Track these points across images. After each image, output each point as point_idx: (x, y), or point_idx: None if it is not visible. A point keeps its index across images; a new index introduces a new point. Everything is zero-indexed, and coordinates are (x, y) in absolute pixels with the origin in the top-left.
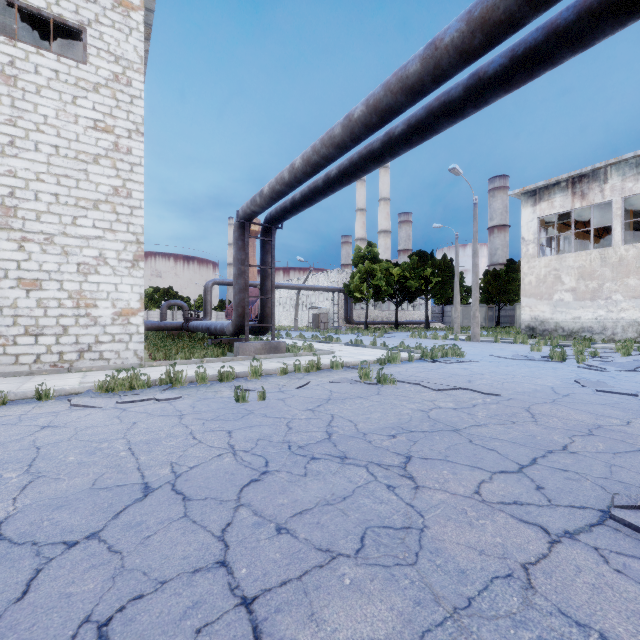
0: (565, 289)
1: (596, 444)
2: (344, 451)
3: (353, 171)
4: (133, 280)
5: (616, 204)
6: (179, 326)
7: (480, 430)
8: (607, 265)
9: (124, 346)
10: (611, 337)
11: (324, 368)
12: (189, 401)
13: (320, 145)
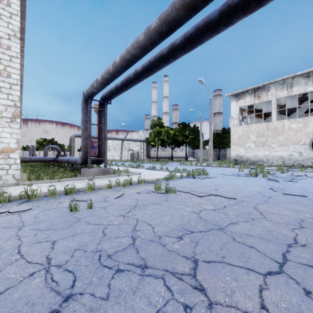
0: (251, 141)
1: (312, 236)
2: (144, 258)
3: (151, 68)
4: (12, 130)
5: (273, 102)
6: (52, 159)
7: (236, 228)
8: (269, 130)
9: (5, 172)
10: (271, 164)
11: (134, 183)
12: (35, 212)
13: (131, 47)
